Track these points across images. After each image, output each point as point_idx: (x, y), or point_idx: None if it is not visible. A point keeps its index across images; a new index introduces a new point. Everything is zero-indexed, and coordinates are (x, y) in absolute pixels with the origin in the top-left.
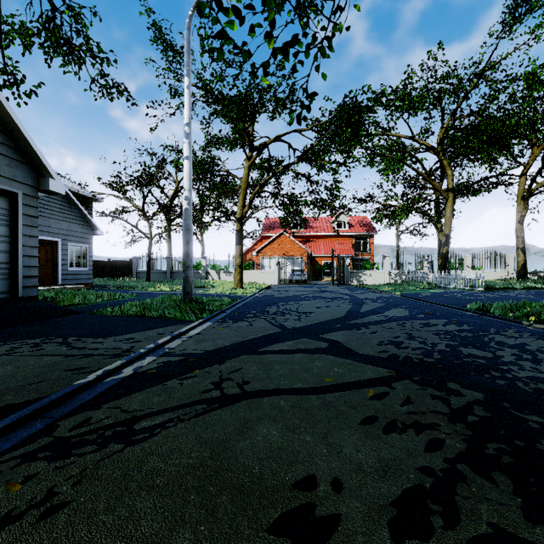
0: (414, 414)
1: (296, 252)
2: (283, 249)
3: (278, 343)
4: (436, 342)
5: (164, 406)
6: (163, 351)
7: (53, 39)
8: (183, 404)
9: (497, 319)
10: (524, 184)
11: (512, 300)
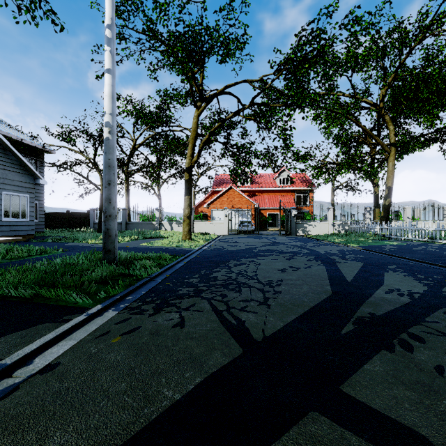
0: None
1: (243, 204)
2: (232, 202)
3: None
4: None
5: None
6: None
7: None
8: None
9: None
10: None
11: None
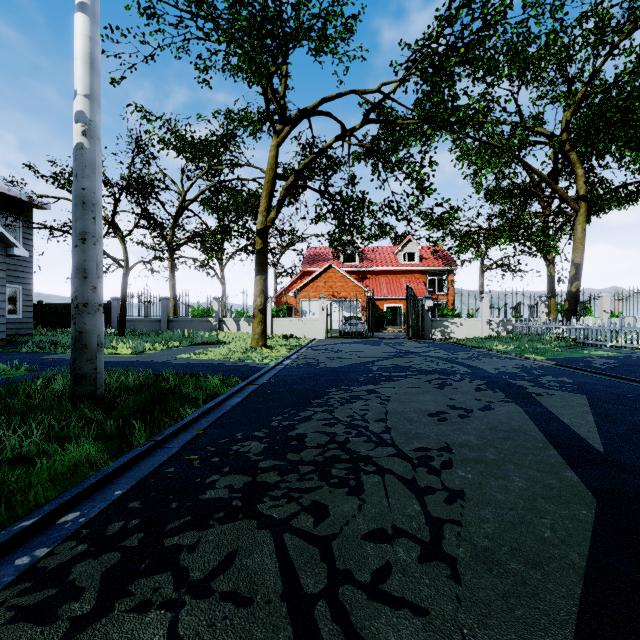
0: None
1: (349, 292)
2: (331, 288)
3: None
4: None
5: None
6: None
7: None
8: None
9: None
10: None
11: None
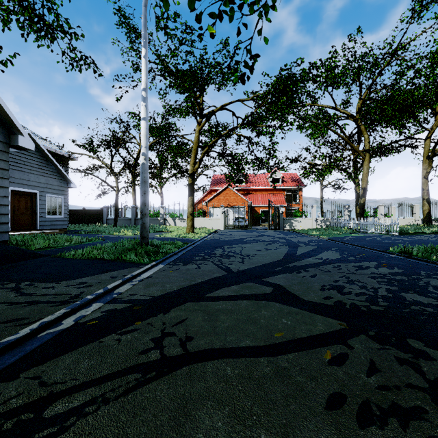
0: (387, 390)
1: (238, 202)
2: (228, 200)
3: (224, 288)
4: (376, 287)
5: (91, 376)
6: (111, 297)
7: (26, 14)
8: (114, 372)
9: (421, 261)
10: (428, 146)
11: (427, 243)
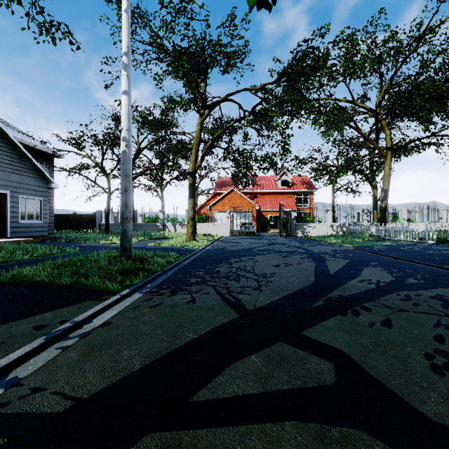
0: None
1: (245, 206)
2: (233, 204)
3: (234, 364)
4: None
5: None
6: None
7: None
8: None
9: None
10: None
11: None
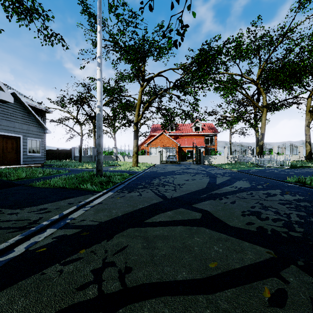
0: None
1: (170, 144)
2: (163, 142)
3: (160, 214)
4: (287, 213)
5: None
6: (65, 222)
7: None
8: None
9: None
10: (310, 103)
11: None
